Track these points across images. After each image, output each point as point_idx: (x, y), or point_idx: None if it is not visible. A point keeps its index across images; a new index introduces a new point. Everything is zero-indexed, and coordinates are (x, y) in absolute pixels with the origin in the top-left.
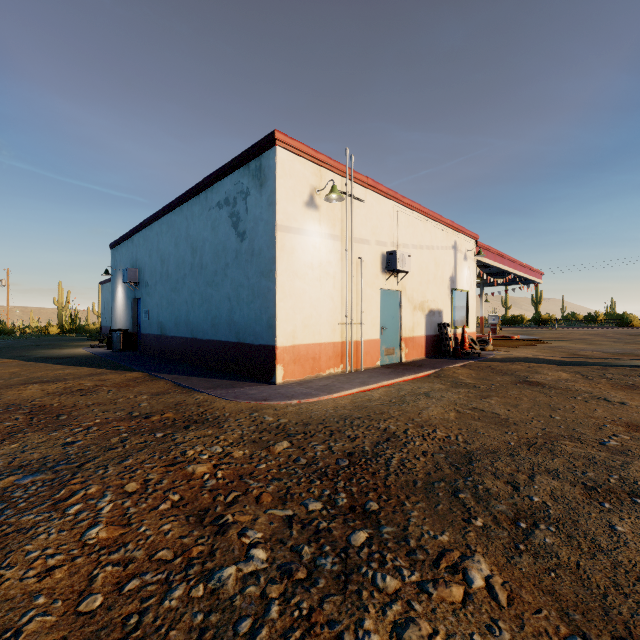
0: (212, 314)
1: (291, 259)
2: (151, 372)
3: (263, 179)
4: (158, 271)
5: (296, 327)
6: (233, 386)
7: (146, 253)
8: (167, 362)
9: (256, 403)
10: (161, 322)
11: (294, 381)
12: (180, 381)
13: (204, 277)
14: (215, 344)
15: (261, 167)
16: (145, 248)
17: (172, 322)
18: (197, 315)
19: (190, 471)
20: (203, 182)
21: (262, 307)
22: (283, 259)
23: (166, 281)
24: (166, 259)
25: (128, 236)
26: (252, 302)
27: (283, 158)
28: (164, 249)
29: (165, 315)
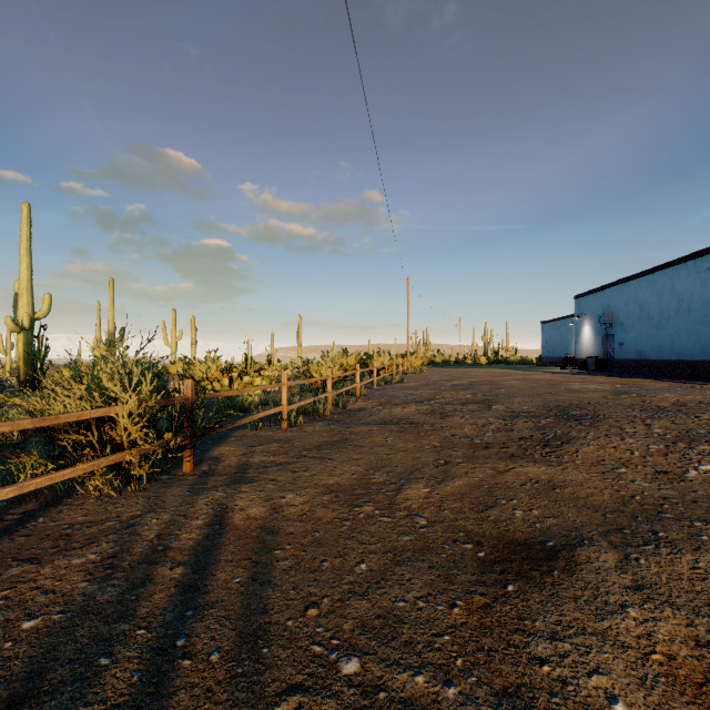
0: (701, 343)
1: None
2: (653, 379)
3: None
4: (636, 315)
5: None
6: None
7: (621, 302)
8: (652, 376)
9: None
10: (640, 350)
11: None
12: (686, 382)
13: (692, 318)
14: (704, 363)
15: None
16: (619, 299)
17: (653, 350)
18: (683, 344)
19: None
20: (692, 255)
21: None
22: None
23: (646, 322)
24: (646, 306)
25: (598, 290)
26: None
27: None
28: (643, 299)
29: (645, 345)
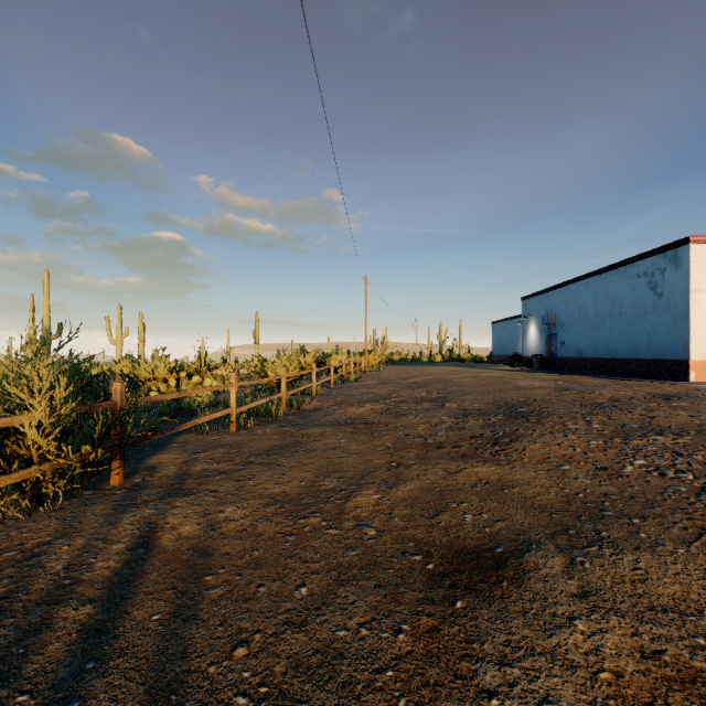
0: (631, 343)
1: (701, 308)
2: (590, 376)
3: (678, 263)
4: (575, 316)
5: (705, 349)
6: (658, 381)
7: (562, 304)
8: (589, 373)
9: (680, 385)
10: (579, 349)
11: (704, 382)
12: (618, 378)
13: (623, 320)
14: (634, 361)
15: (676, 256)
16: (561, 301)
17: (590, 349)
18: (616, 344)
19: (666, 389)
20: (623, 262)
21: (677, 338)
22: (695, 309)
23: (584, 322)
24: (584, 308)
25: (542, 292)
26: (668, 335)
27: (695, 249)
28: (582, 302)
29: (583, 344)
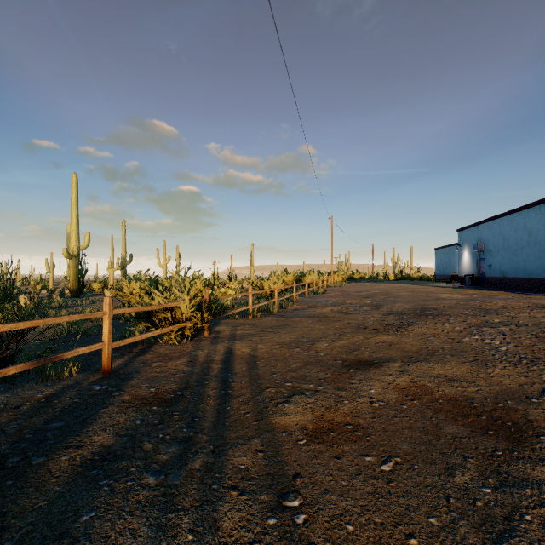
0: (544, 266)
1: None
2: (509, 291)
3: None
4: (500, 244)
5: None
6: None
7: (489, 235)
8: (510, 290)
9: None
10: (502, 270)
11: None
12: (530, 294)
13: (538, 248)
14: None
15: None
16: (488, 232)
17: (512, 270)
18: (532, 266)
19: None
20: (537, 202)
21: None
22: None
23: (507, 249)
24: (507, 238)
25: (474, 226)
26: None
27: None
28: (505, 233)
29: (506, 267)
